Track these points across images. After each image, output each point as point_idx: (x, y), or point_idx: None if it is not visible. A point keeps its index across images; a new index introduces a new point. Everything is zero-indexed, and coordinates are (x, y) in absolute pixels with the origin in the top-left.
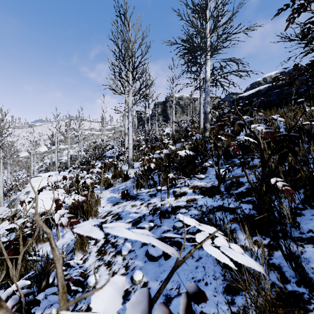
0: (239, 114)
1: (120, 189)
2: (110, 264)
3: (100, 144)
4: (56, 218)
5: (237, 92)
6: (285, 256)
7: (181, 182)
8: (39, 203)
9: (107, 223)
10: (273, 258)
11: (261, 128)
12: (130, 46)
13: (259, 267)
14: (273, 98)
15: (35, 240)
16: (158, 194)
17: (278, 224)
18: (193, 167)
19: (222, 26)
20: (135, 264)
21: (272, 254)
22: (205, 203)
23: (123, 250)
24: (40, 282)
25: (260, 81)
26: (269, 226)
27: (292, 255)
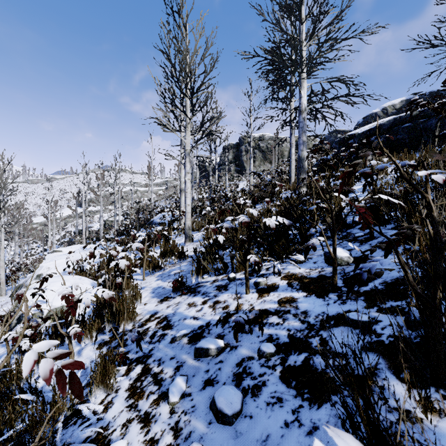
0: (386, 153)
1: (173, 275)
2: (147, 419)
3: (146, 206)
4: (26, 364)
5: (343, 130)
6: None
7: (267, 267)
8: (51, 295)
9: None
10: None
11: (442, 178)
12: (187, 60)
13: None
14: (402, 137)
15: None
16: (230, 285)
17: None
18: (285, 243)
19: (326, 27)
20: (191, 425)
21: None
22: (312, 308)
23: (171, 394)
24: None
25: (378, 113)
26: None
27: None
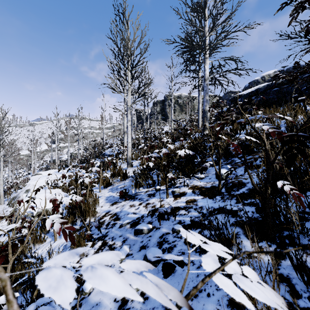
0: (242, 113)
1: (119, 188)
2: None
3: (100, 143)
4: (48, 224)
5: (235, 91)
6: (295, 267)
7: (180, 181)
8: (38, 202)
9: (90, 257)
10: (281, 268)
11: (266, 128)
12: (129, 45)
13: (279, 300)
14: (272, 97)
15: (32, 240)
16: (157, 193)
17: (284, 230)
18: (192, 166)
19: (221, 24)
20: None
21: (279, 263)
22: (205, 205)
23: None
24: (34, 288)
25: (259, 80)
26: (274, 231)
27: (305, 269)
